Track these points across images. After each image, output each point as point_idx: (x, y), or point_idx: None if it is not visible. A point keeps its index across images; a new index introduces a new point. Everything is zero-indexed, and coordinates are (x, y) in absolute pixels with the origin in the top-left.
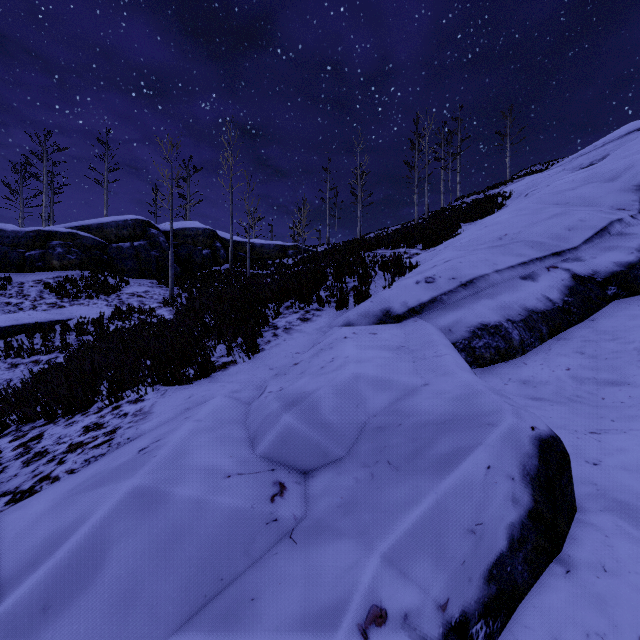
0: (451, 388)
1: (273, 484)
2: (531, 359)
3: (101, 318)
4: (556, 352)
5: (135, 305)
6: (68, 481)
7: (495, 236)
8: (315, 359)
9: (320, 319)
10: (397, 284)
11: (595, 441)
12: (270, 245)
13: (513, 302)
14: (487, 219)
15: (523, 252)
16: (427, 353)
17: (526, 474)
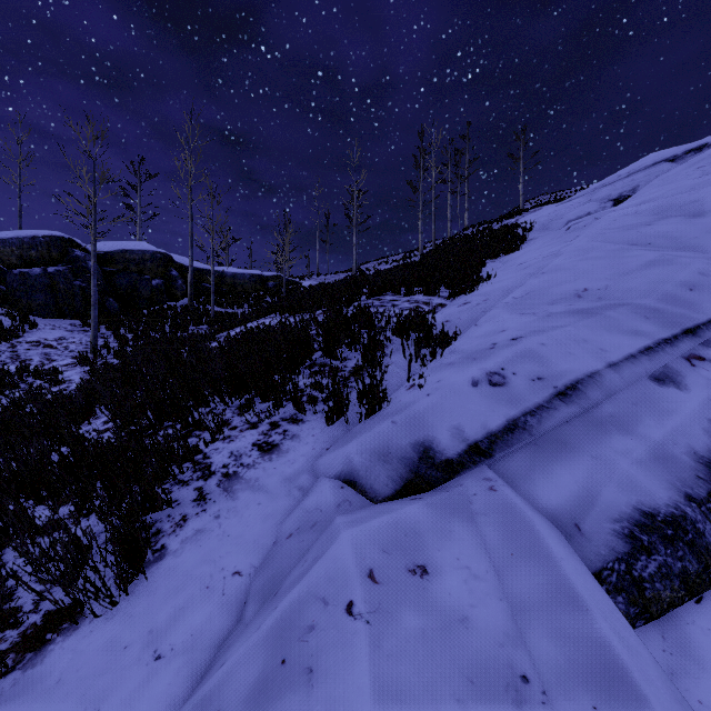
0: None
1: None
2: None
3: None
4: None
5: (35, 361)
6: None
7: (568, 291)
8: None
9: (296, 447)
10: (434, 379)
11: None
12: (245, 275)
13: (672, 442)
14: (524, 257)
15: (637, 326)
16: None
17: None
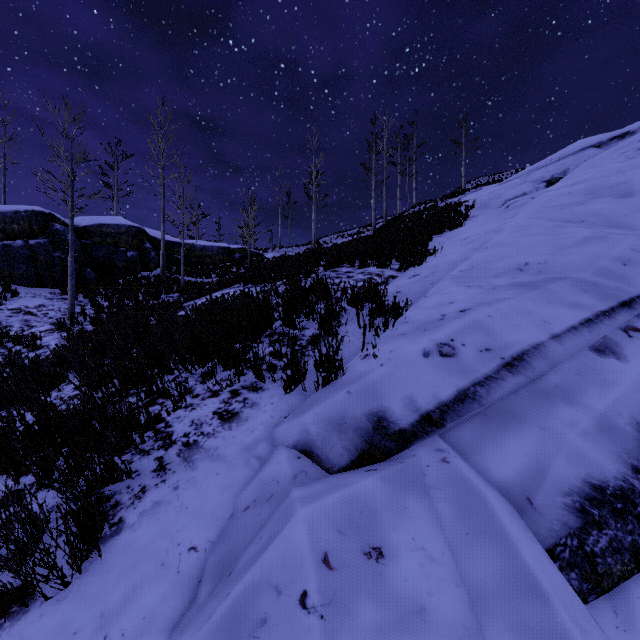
0: None
1: None
2: None
3: None
4: None
5: (15, 327)
6: None
7: (511, 265)
8: None
9: (255, 415)
10: (387, 349)
11: None
12: (213, 247)
13: (616, 413)
14: (467, 233)
15: (577, 299)
16: None
17: None
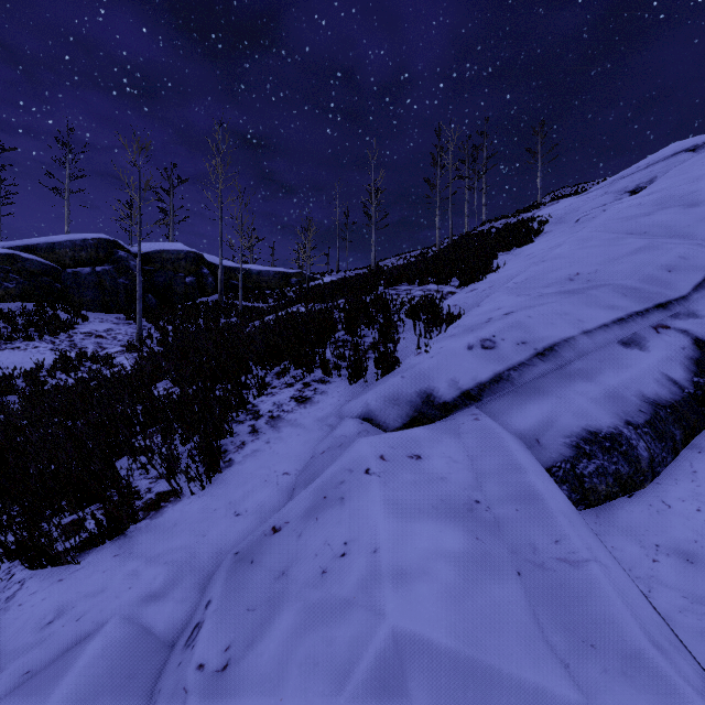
0: None
1: None
2: (673, 494)
3: (39, 369)
4: None
5: (90, 349)
6: None
7: (562, 275)
8: (311, 530)
9: (325, 399)
10: (438, 346)
11: None
12: (269, 272)
13: (624, 387)
14: (532, 249)
15: (615, 302)
16: (538, 541)
17: None
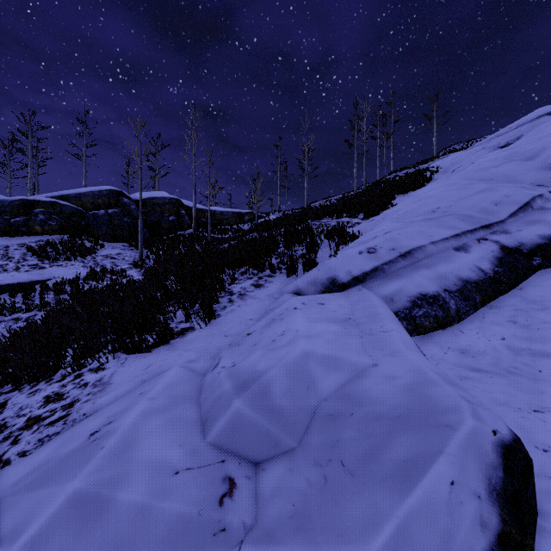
0: (401, 373)
1: (222, 480)
2: (467, 327)
3: (77, 278)
4: (490, 320)
5: (108, 266)
6: (17, 468)
7: (429, 209)
8: (267, 330)
9: (272, 285)
10: (342, 253)
11: (540, 421)
12: (228, 212)
13: (449, 272)
14: (419, 192)
15: (455, 225)
16: (373, 327)
17: (492, 489)
